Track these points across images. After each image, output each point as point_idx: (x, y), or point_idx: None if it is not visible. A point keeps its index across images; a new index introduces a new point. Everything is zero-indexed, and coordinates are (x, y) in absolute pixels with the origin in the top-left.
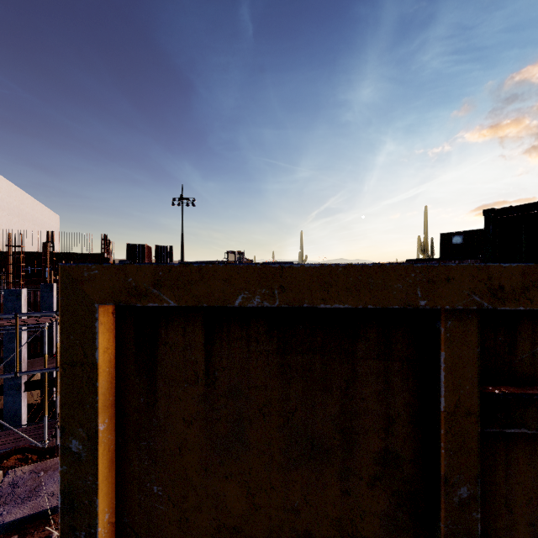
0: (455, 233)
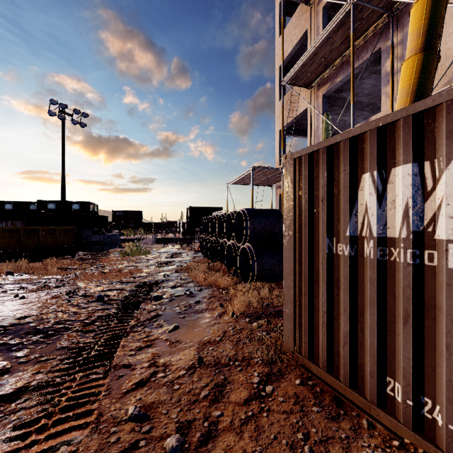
0: (7, 202)
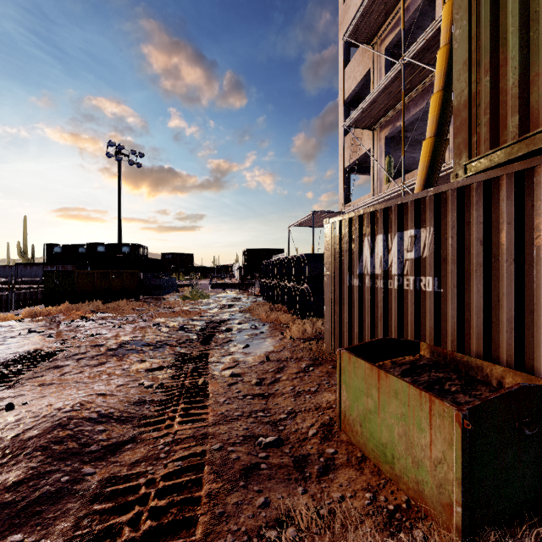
0: (56, 244)
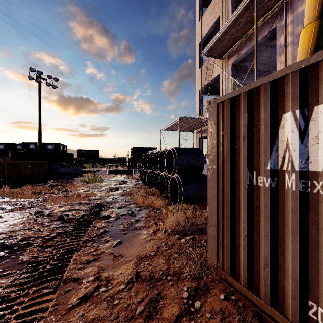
0: None
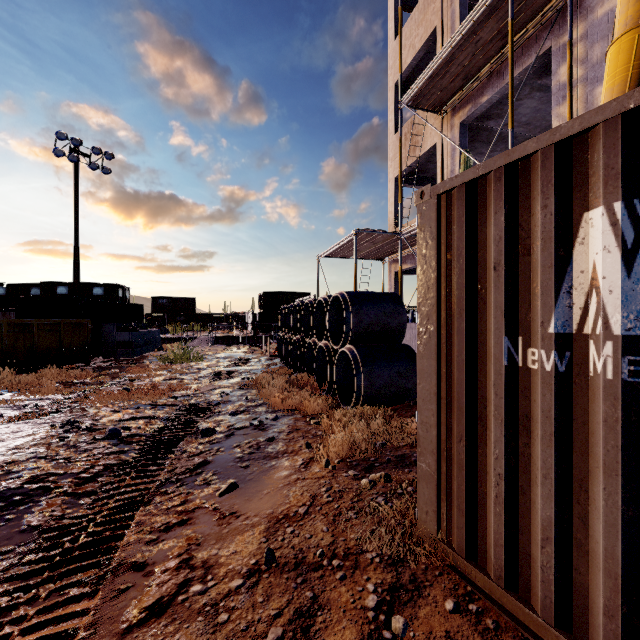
0: None
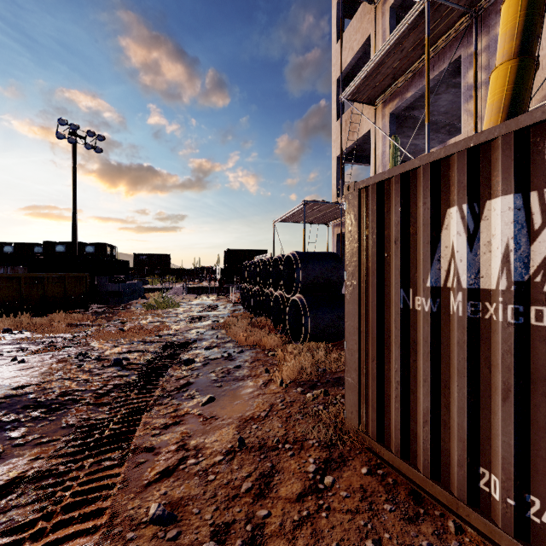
0: (7, 243)
